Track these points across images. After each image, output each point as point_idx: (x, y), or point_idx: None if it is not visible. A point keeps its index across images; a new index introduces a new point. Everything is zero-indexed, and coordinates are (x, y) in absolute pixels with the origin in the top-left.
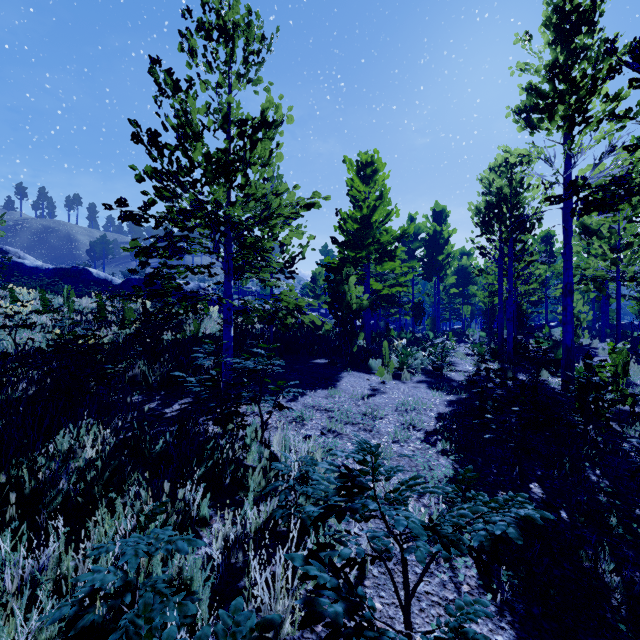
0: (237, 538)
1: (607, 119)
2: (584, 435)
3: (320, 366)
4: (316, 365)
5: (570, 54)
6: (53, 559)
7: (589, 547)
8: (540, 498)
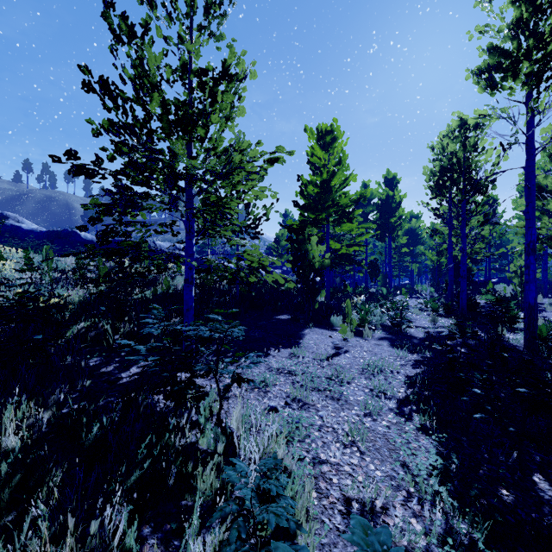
0: None
1: None
2: None
3: (283, 322)
4: (279, 321)
5: (536, 10)
6: None
7: None
8: None
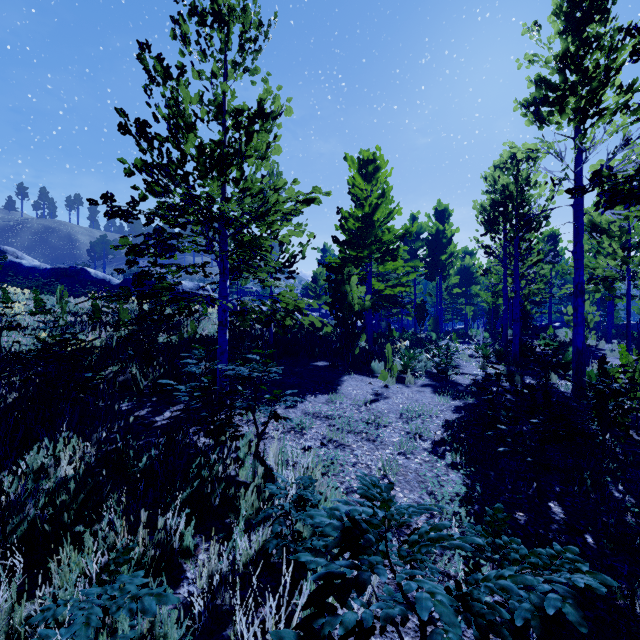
0: (223, 578)
1: (621, 111)
2: (603, 446)
3: (321, 369)
4: (316, 368)
5: (582, 44)
6: (5, 607)
7: (622, 580)
8: (561, 519)
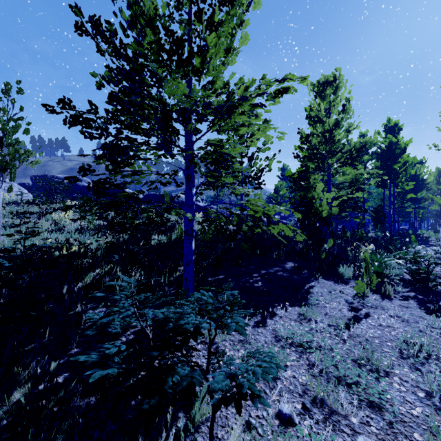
0: None
1: None
2: None
3: (287, 271)
4: (283, 269)
5: None
6: None
7: None
8: None
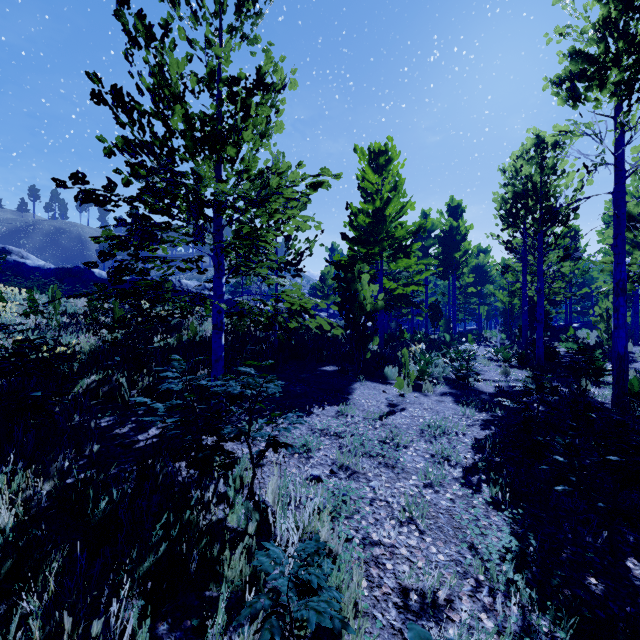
0: None
1: None
2: None
3: (329, 375)
4: (325, 373)
5: (626, 7)
6: None
7: None
8: None
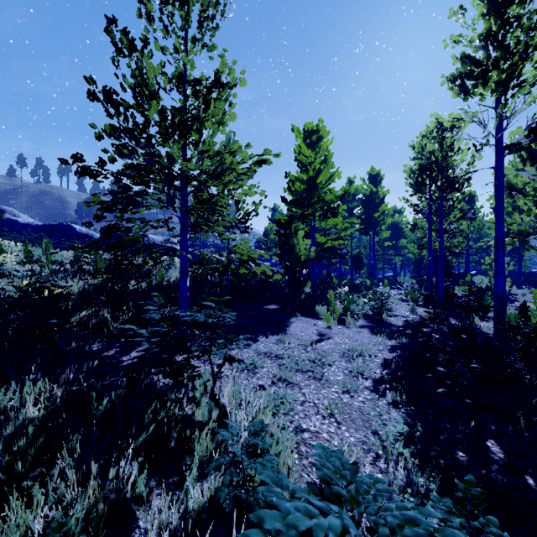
0: (172, 536)
1: None
2: (530, 384)
3: (271, 312)
4: (268, 311)
5: (503, 23)
6: None
7: None
8: (501, 459)
